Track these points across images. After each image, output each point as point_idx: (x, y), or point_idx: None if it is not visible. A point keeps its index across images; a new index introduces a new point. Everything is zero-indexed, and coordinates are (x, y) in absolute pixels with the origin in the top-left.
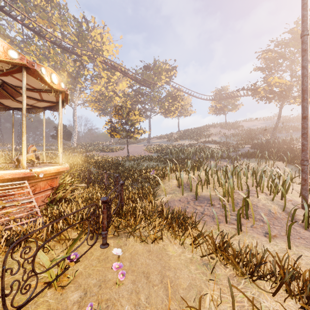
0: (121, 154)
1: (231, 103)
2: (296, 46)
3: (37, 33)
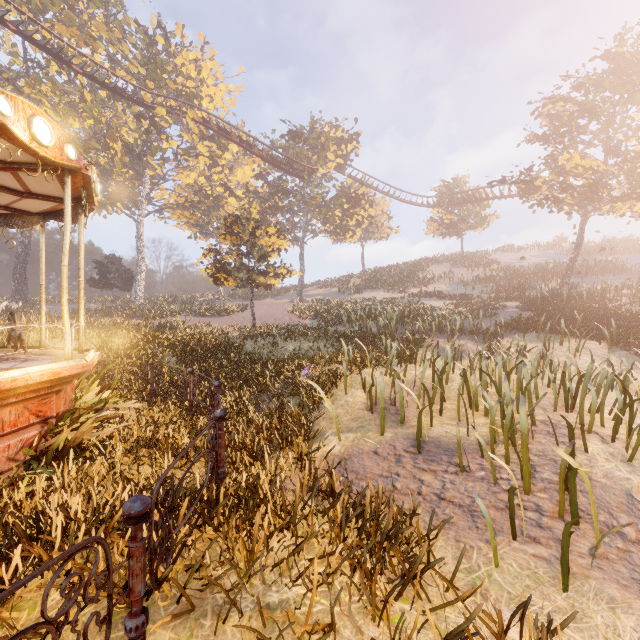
0: (239, 321)
1: (474, 212)
2: (619, 88)
3: (52, 53)
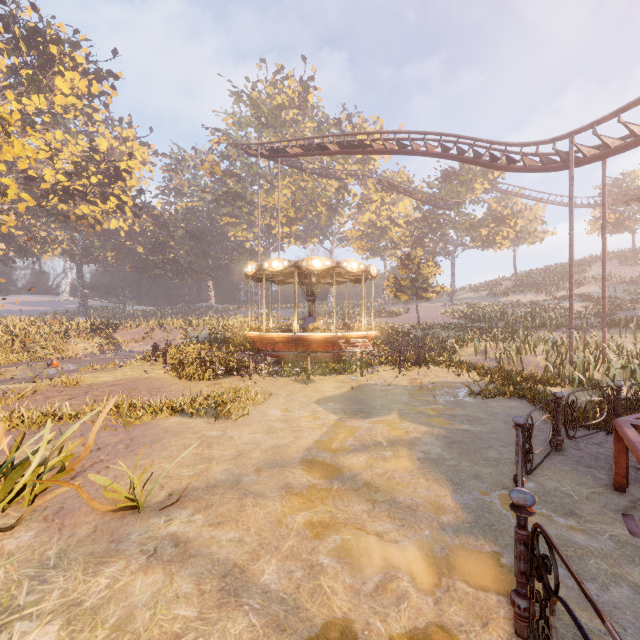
0: (406, 320)
1: None
2: None
3: (299, 168)
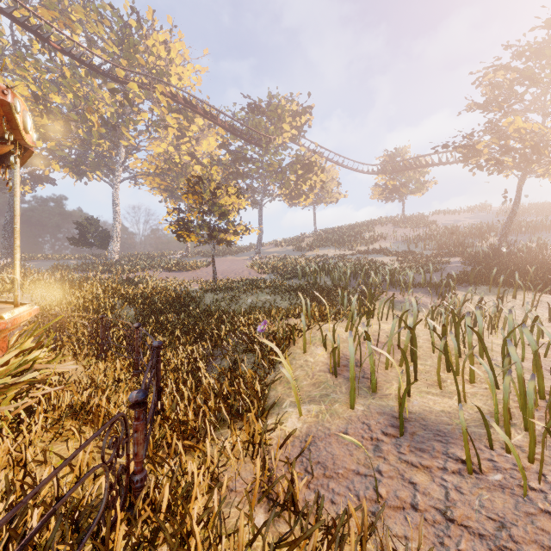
0: (202, 275)
1: (415, 179)
2: None
3: (32, 30)
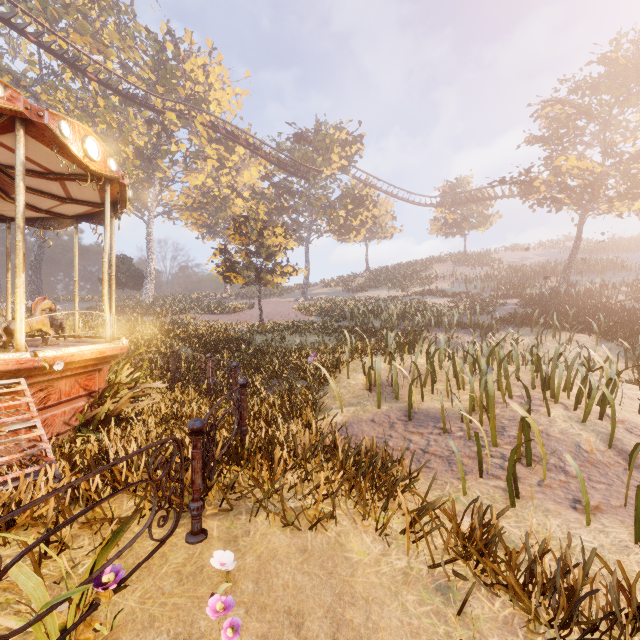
0: (246, 318)
1: (477, 212)
2: (615, 91)
3: (69, 62)
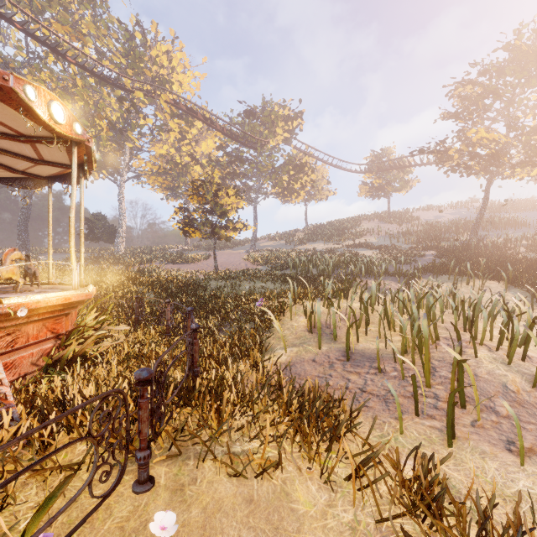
0: (204, 267)
1: (399, 177)
2: (518, 73)
3: (51, 47)
